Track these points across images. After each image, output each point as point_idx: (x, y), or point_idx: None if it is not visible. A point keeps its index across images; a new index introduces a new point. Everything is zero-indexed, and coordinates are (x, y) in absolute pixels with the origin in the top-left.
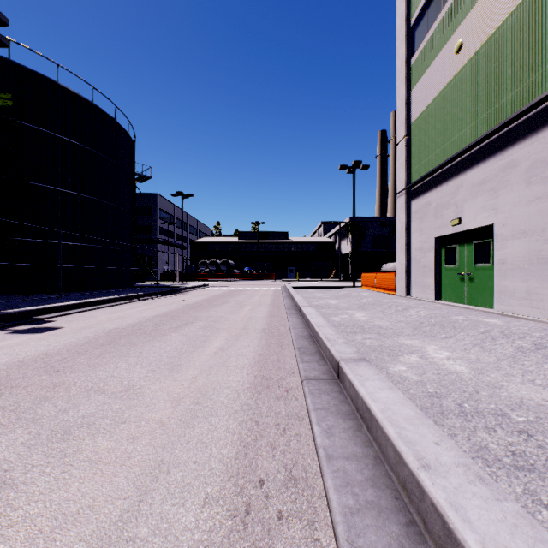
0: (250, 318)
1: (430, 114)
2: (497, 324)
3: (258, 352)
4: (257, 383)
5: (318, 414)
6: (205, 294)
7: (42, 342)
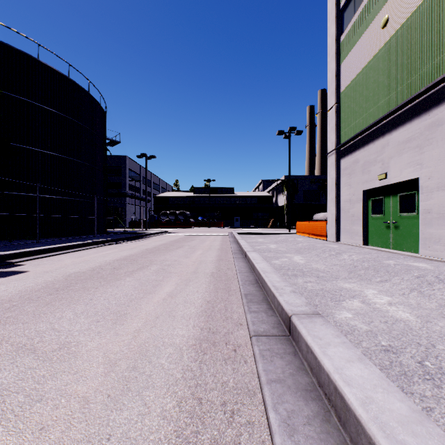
0: (200, 261)
1: (358, 83)
2: (428, 268)
3: (205, 298)
4: (203, 338)
5: (272, 391)
6: (164, 240)
7: (1, 287)
